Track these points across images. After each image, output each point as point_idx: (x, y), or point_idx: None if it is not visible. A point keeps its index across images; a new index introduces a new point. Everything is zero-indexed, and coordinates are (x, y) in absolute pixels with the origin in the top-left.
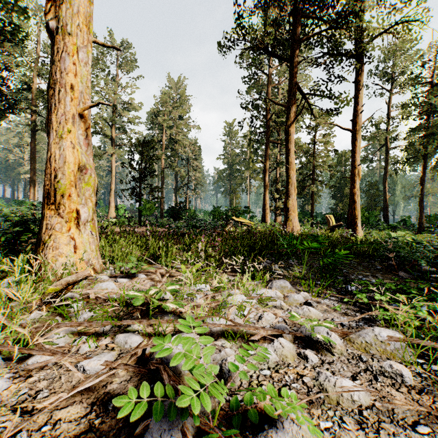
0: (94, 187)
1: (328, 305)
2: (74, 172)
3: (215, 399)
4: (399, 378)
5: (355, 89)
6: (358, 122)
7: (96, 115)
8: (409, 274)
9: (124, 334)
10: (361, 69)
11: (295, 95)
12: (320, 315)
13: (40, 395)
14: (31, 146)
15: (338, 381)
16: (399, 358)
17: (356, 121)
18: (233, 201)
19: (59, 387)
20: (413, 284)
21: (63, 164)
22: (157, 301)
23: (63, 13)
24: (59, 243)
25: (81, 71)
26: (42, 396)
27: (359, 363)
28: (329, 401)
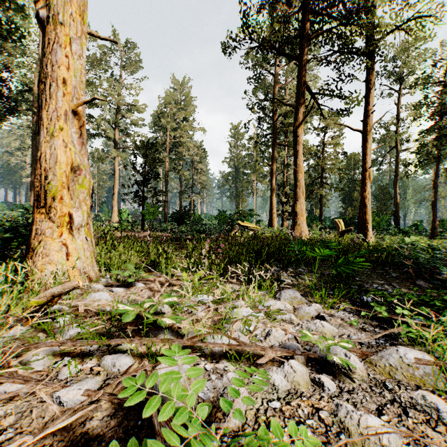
0: (89, 189)
1: (342, 319)
2: (67, 172)
3: (215, 442)
4: (434, 413)
5: (366, 89)
6: (369, 122)
7: (99, 117)
8: (428, 282)
9: (113, 355)
10: (372, 67)
11: (303, 95)
12: (335, 331)
13: (3, 436)
14: (32, 149)
15: (362, 418)
16: (430, 386)
17: (367, 122)
18: (239, 205)
19: (28, 424)
20: (433, 294)
21: (54, 164)
22: (151, 316)
23: (55, 1)
24: (49, 249)
25: (75, 64)
26: (5, 437)
27: (384, 392)
28: (352, 444)
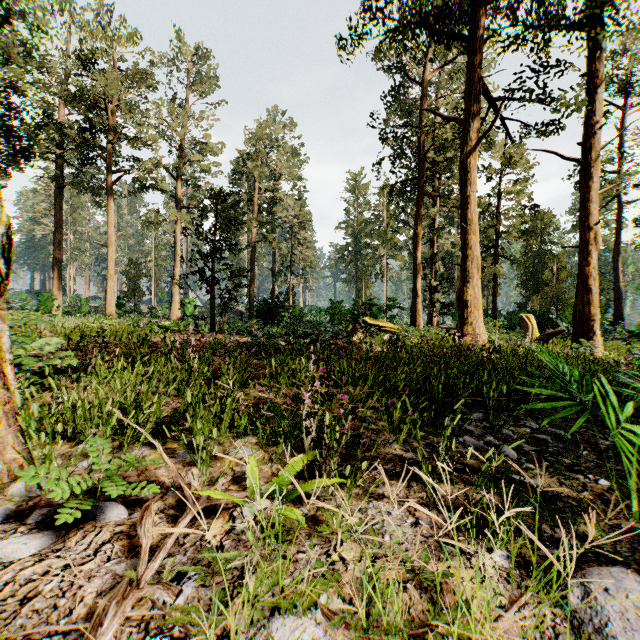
0: None
1: None
2: None
3: None
4: None
5: (589, 87)
6: (596, 145)
7: (151, 161)
8: None
9: None
10: (600, 48)
11: (478, 99)
12: None
13: None
14: (55, 211)
15: None
16: None
17: (592, 144)
18: (362, 293)
19: None
20: None
21: None
22: None
23: None
24: None
25: None
26: None
27: None
28: None
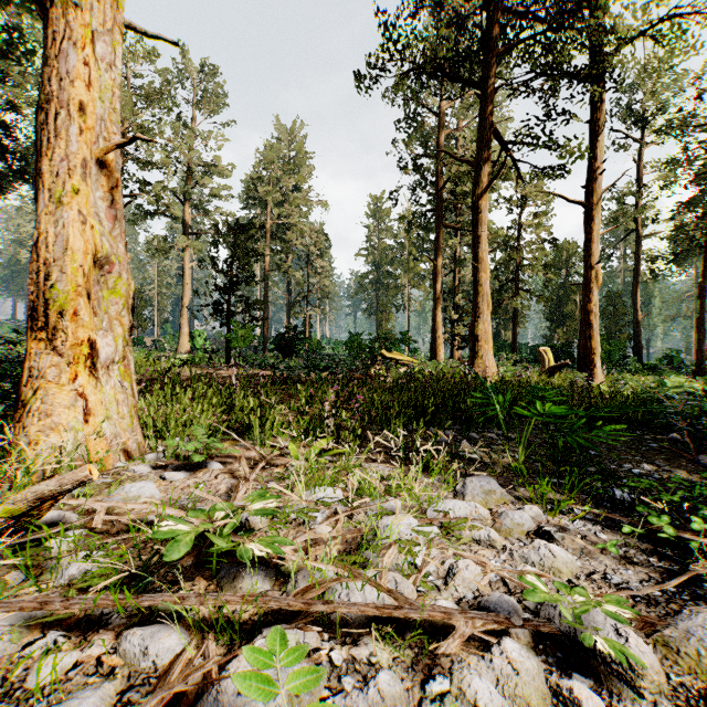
0: (126, 297)
1: (584, 536)
2: (85, 268)
3: None
4: None
5: (591, 134)
6: (597, 189)
7: (159, 184)
8: None
9: (145, 628)
10: (601, 99)
11: (488, 144)
12: (576, 565)
13: None
14: None
15: None
16: None
17: (593, 188)
18: (383, 325)
19: None
20: None
21: (62, 253)
22: (224, 543)
23: None
24: (53, 404)
25: (101, 79)
26: None
27: None
28: None
